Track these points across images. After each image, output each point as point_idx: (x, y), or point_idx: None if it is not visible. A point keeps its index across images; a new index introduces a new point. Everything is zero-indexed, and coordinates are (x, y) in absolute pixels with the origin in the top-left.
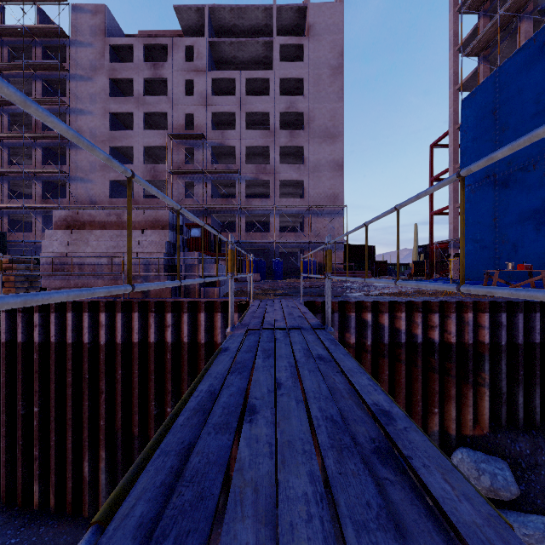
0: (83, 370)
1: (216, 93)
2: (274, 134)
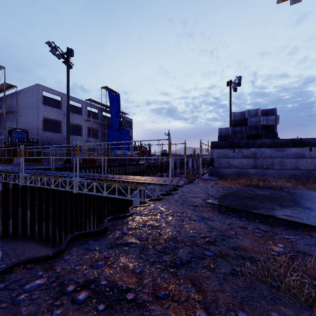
0: None
1: None
2: None
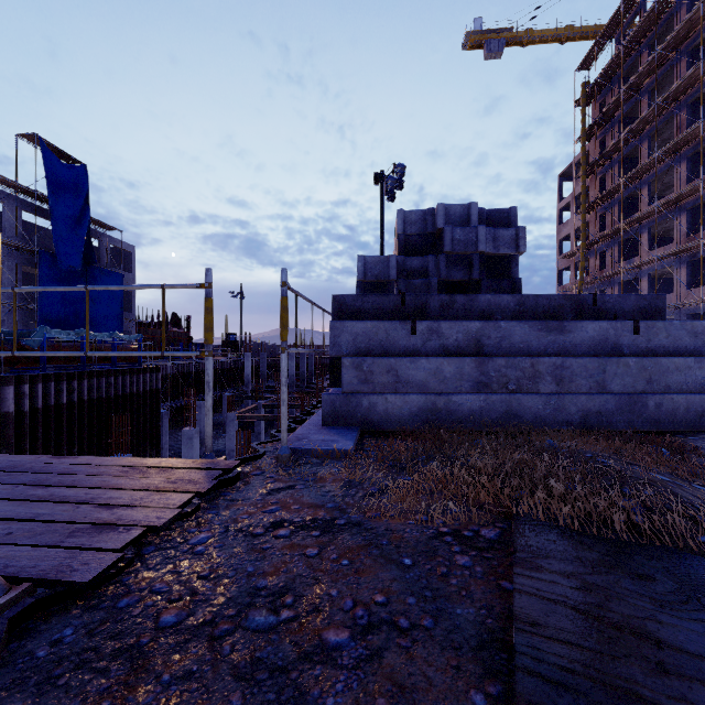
0: None
1: None
2: None
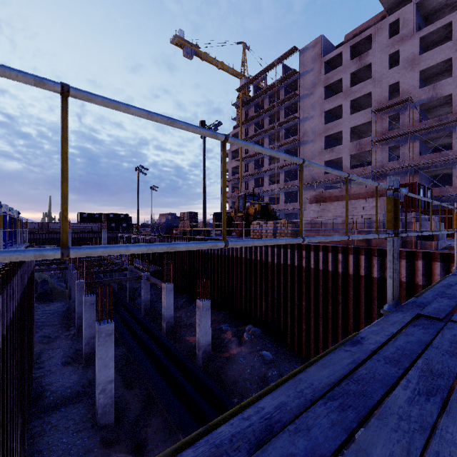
0: (328, 287)
1: (425, 48)
2: None
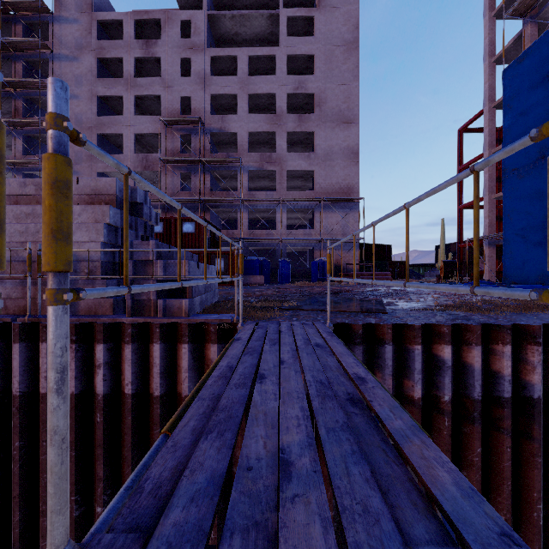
0: None
1: (216, 75)
2: (281, 119)
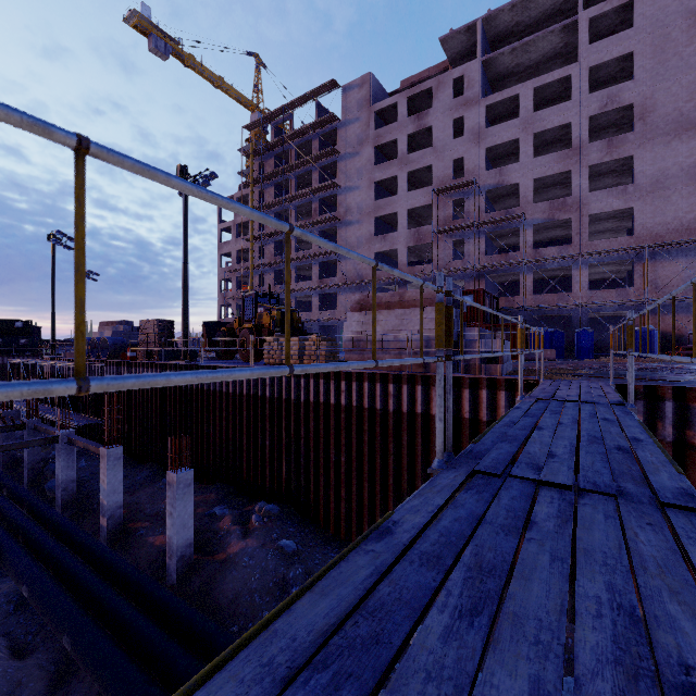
0: (376, 433)
1: (491, 121)
2: (579, 152)
